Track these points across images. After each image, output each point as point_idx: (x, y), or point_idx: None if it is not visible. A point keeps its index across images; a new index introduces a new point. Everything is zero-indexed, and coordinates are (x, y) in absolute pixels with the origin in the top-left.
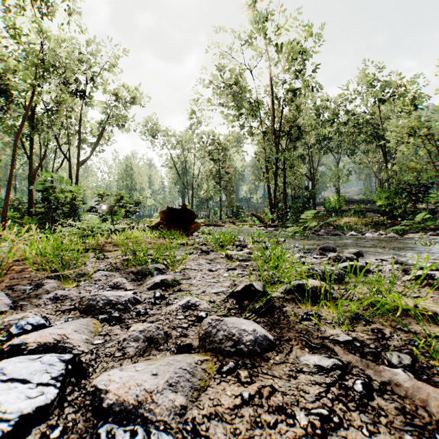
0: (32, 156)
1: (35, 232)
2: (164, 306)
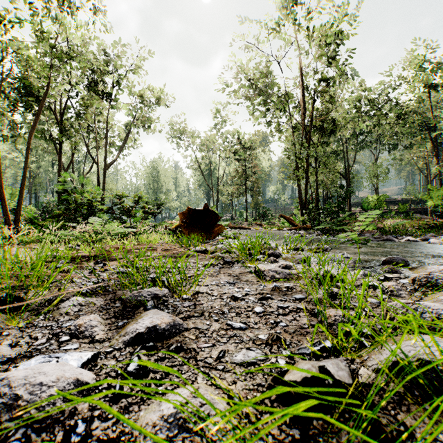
0: (61, 160)
1: (49, 235)
2: (136, 406)
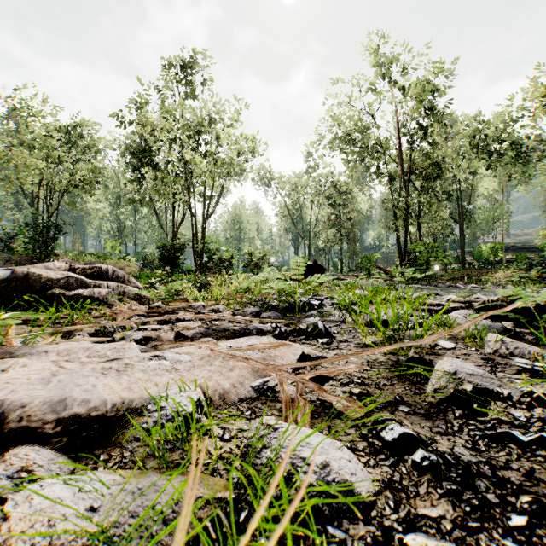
0: (174, 218)
1: None
2: None
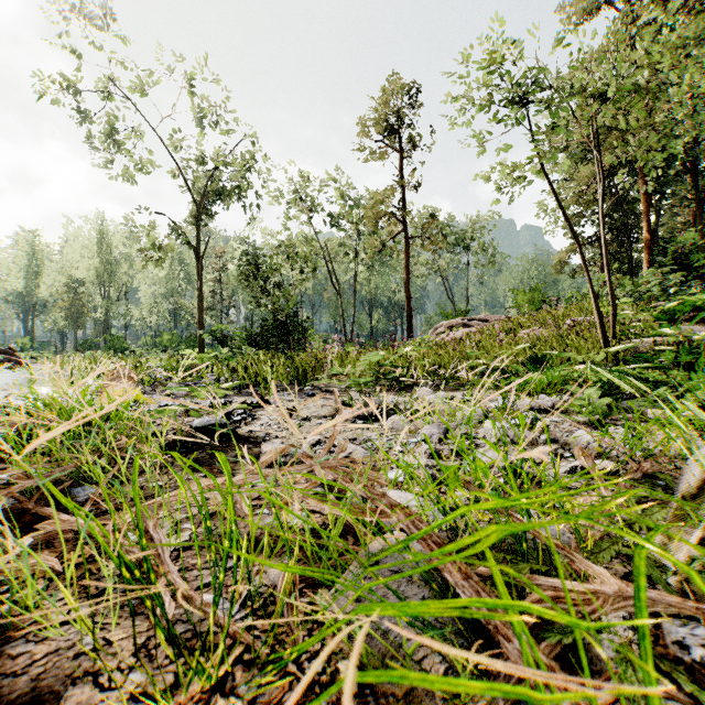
0: None
1: None
2: None
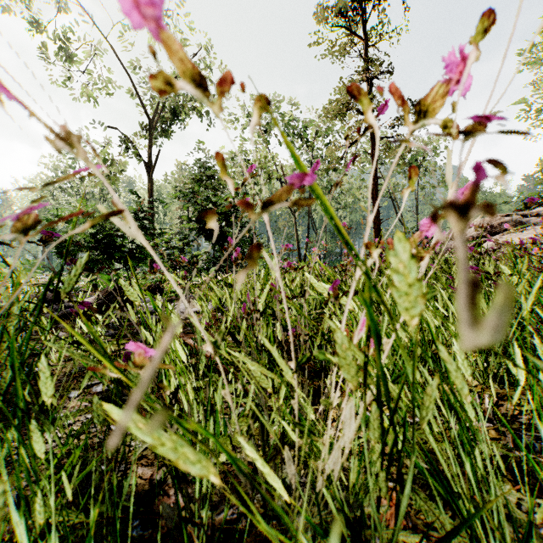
0: None
1: None
2: None
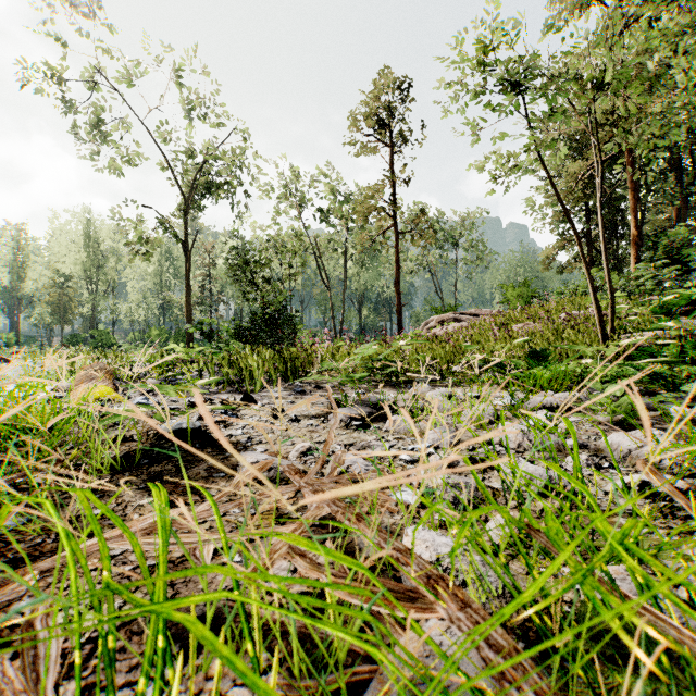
0: None
1: None
2: None
